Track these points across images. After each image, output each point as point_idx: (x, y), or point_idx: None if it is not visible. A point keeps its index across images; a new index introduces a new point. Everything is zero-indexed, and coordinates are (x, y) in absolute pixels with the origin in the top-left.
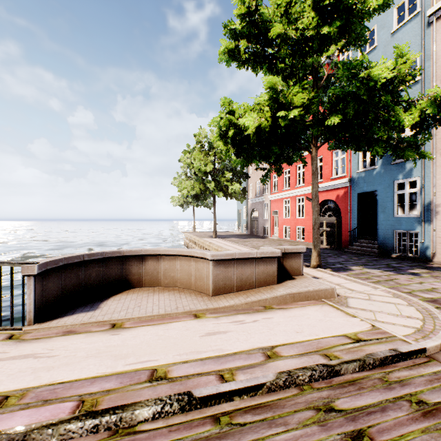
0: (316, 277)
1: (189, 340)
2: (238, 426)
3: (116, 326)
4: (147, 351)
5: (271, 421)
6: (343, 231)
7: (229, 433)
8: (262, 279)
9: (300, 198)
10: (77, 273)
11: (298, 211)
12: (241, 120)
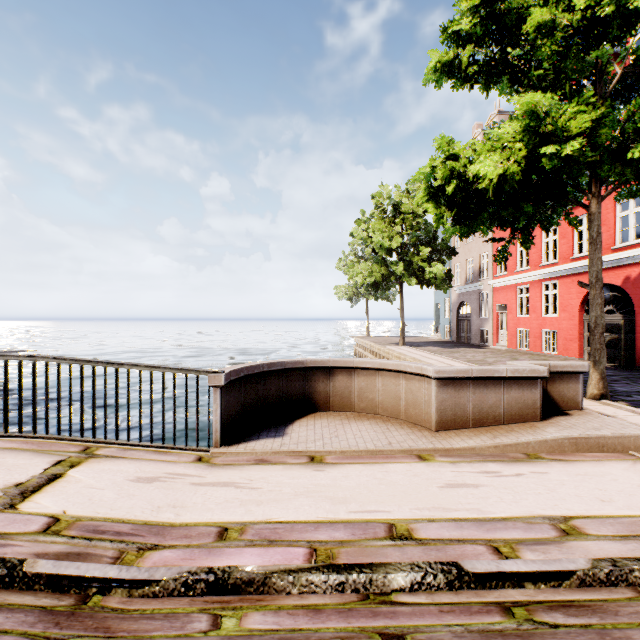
0: (604, 414)
1: (424, 491)
2: (545, 626)
3: (315, 460)
4: (371, 497)
5: (600, 630)
6: (639, 338)
7: (534, 634)
8: (514, 411)
9: (550, 283)
10: (256, 387)
11: (544, 304)
12: (472, 167)
